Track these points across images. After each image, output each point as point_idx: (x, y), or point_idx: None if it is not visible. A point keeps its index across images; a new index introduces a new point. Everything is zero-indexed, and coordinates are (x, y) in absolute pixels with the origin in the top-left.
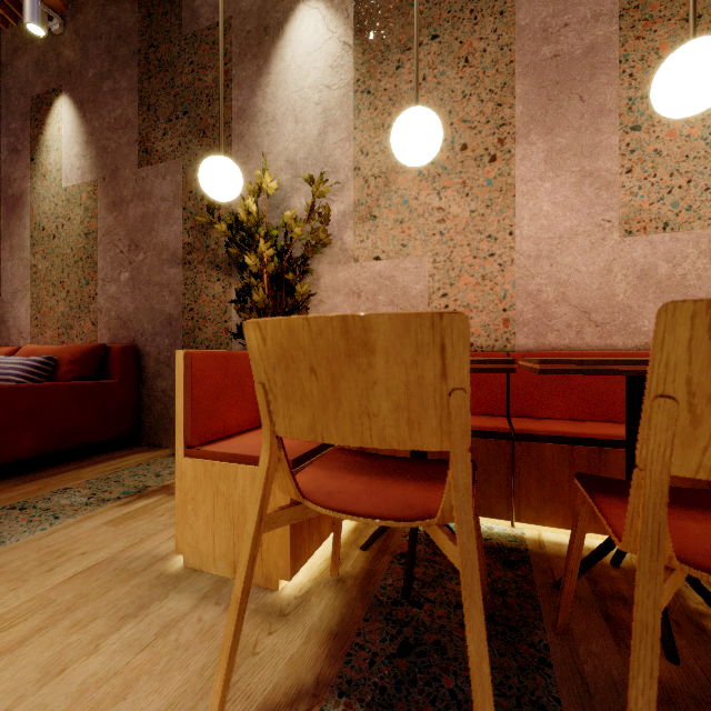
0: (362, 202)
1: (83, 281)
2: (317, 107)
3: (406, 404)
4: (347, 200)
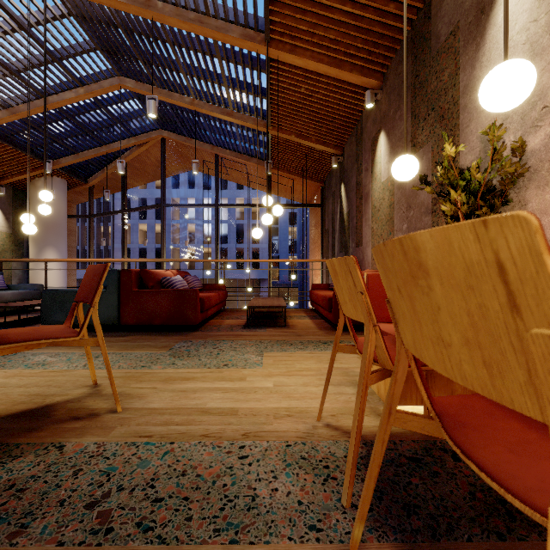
0: None
1: (388, 233)
2: (523, 46)
3: (350, 298)
4: None
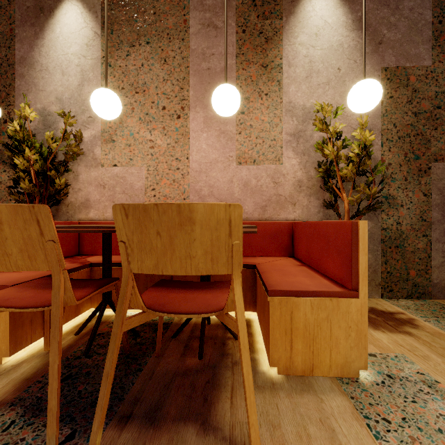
0: (106, 131)
1: None
2: (77, 67)
3: (25, 249)
4: (96, 128)
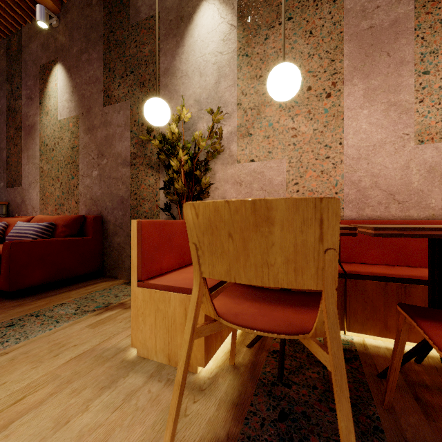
0: (243, 125)
1: (70, 176)
2: (214, 66)
3: (293, 259)
4: (233, 124)
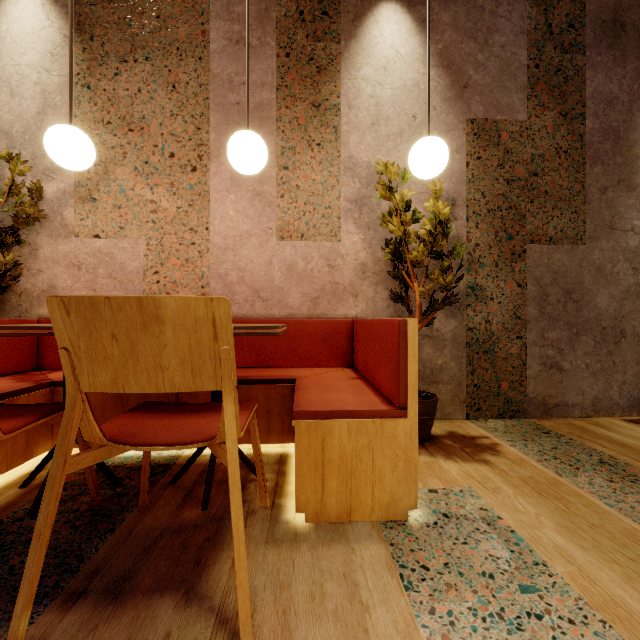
0: (83, 184)
1: None
2: (35, 86)
3: None
4: (67, 180)
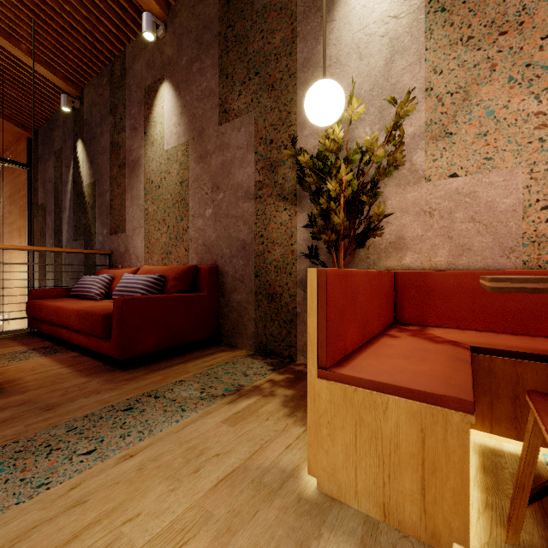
0: (435, 121)
1: (179, 218)
2: (382, 39)
3: None
4: (416, 122)
